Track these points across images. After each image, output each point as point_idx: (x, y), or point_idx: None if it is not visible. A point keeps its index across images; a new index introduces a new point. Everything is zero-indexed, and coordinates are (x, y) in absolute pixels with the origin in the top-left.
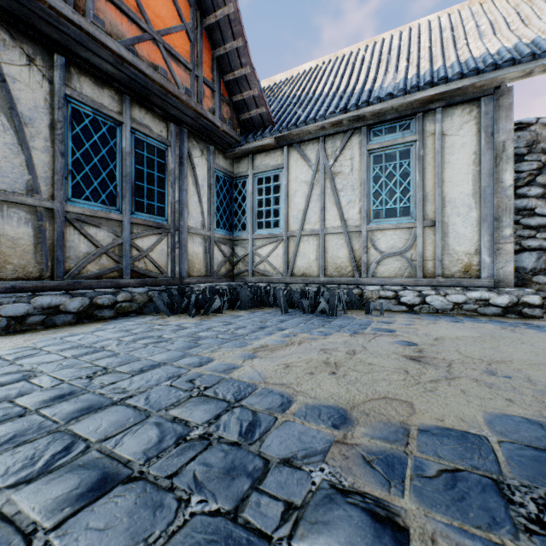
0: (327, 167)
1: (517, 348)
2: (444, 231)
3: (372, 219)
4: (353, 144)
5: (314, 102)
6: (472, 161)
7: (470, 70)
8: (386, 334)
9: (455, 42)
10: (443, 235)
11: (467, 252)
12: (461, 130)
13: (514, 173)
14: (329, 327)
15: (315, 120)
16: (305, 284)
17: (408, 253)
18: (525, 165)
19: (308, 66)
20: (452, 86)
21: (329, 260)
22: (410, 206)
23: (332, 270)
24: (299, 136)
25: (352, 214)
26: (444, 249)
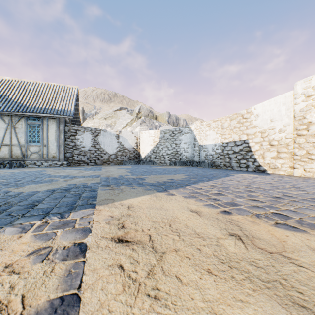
0: (13, 125)
1: (43, 169)
2: (49, 147)
3: (29, 143)
4: (23, 120)
5: (8, 102)
6: (55, 132)
7: (52, 113)
8: (21, 169)
9: (56, 99)
10: (48, 148)
11: (54, 153)
12: (53, 124)
13: (66, 136)
14: (7, 169)
15: (7, 111)
16: (4, 161)
17: (39, 152)
18: (68, 134)
19: (8, 78)
20: (48, 115)
21: (14, 153)
22: (40, 140)
23: (15, 157)
24: (1, 113)
25: (22, 140)
26: (48, 152)
